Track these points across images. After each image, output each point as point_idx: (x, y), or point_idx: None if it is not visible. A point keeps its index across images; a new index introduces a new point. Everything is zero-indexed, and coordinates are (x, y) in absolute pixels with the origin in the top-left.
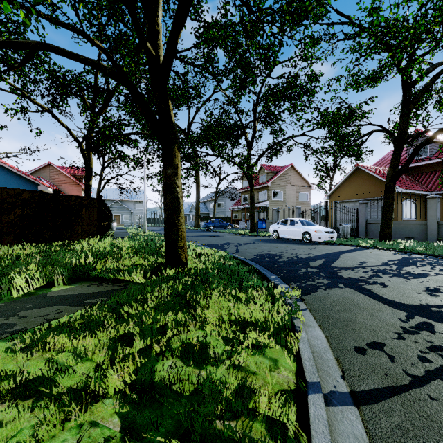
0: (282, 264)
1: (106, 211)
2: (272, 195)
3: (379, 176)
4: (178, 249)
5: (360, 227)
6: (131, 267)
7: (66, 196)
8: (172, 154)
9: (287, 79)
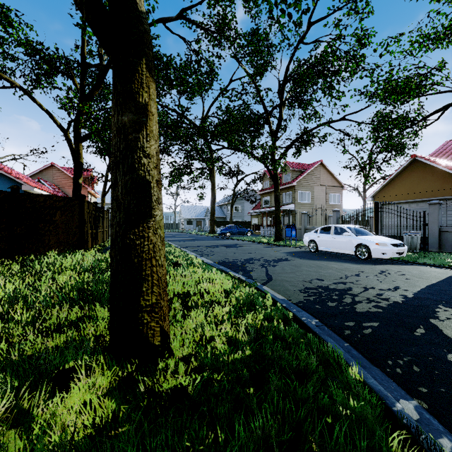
0: (380, 329)
1: (103, 215)
2: (298, 197)
3: (448, 168)
4: (140, 314)
5: (429, 236)
6: (27, 355)
7: (31, 196)
8: (132, 79)
9: (327, 42)
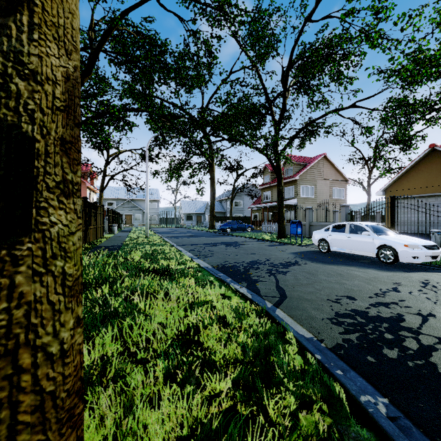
0: None
1: (96, 211)
2: (300, 191)
3: None
4: None
5: None
6: None
7: None
8: None
9: (339, 17)
